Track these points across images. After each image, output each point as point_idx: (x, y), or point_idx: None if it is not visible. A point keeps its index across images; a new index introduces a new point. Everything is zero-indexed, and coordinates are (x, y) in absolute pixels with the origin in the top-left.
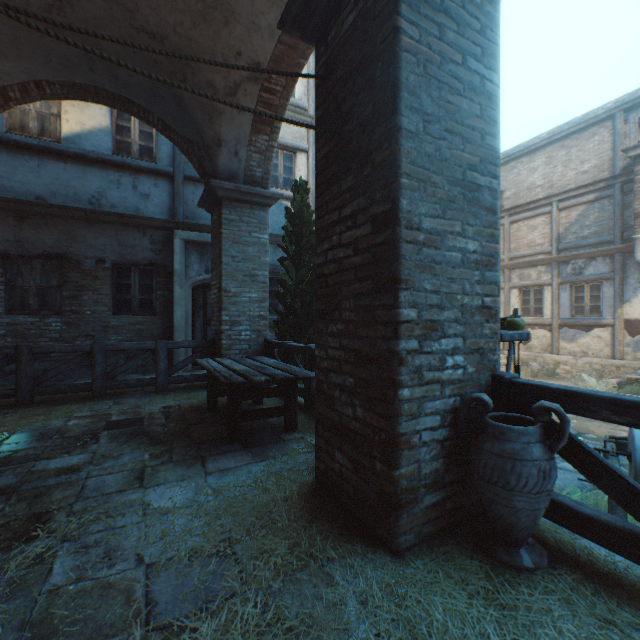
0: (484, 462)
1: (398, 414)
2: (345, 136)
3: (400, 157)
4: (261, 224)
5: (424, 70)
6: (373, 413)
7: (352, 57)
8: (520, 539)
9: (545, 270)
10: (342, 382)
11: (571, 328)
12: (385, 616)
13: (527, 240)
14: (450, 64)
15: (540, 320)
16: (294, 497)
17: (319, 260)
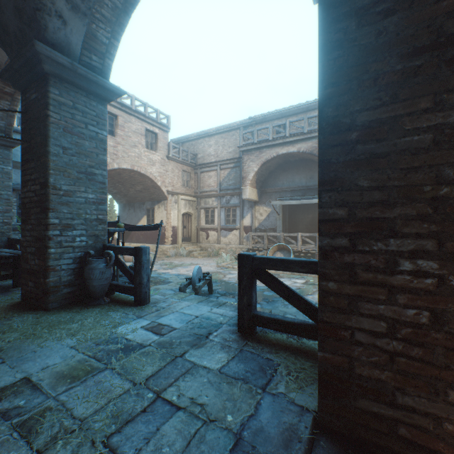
0: (85, 272)
1: (49, 258)
2: (32, 144)
3: (50, 163)
4: (5, 159)
5: (64, 130)
6: (41, 260)
7: (35, 113)
8: (99, 297)
9: (215, 200)
10: (31, 251)
11: (225, 230)
12: (30, 321)
13: (208, 183)
14: (79, 128)
15: (213, 226)
16: (5, 306)
17: (23, 196)
